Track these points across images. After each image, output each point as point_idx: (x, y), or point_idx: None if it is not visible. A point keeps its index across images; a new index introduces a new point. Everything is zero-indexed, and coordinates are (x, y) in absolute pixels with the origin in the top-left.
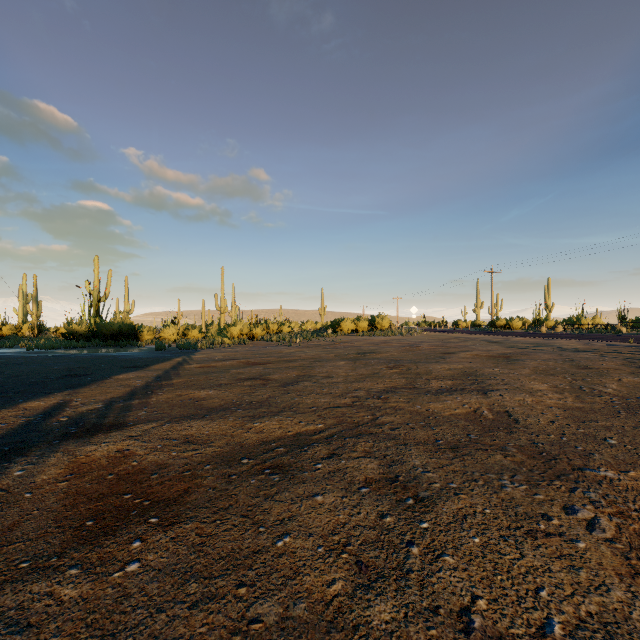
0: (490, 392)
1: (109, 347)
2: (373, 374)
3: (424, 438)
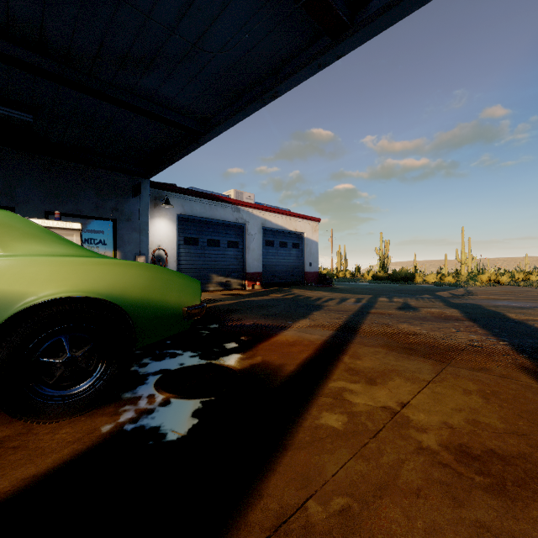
0: None
1: (401, 284)
2: None
3: None
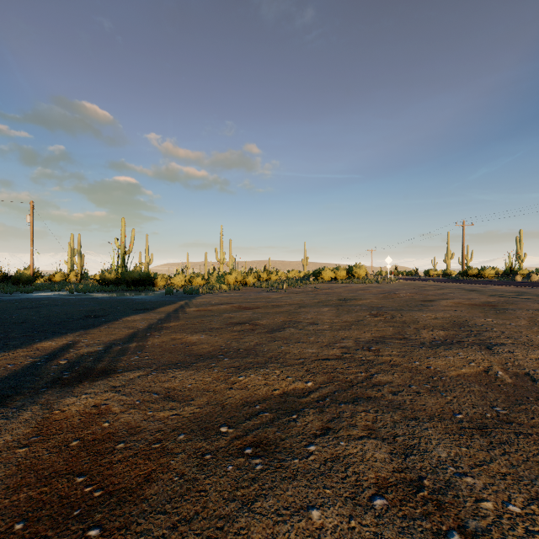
0: (495, 347)
1: (131, 291)
2: (357, 321)
3: (436, 409)
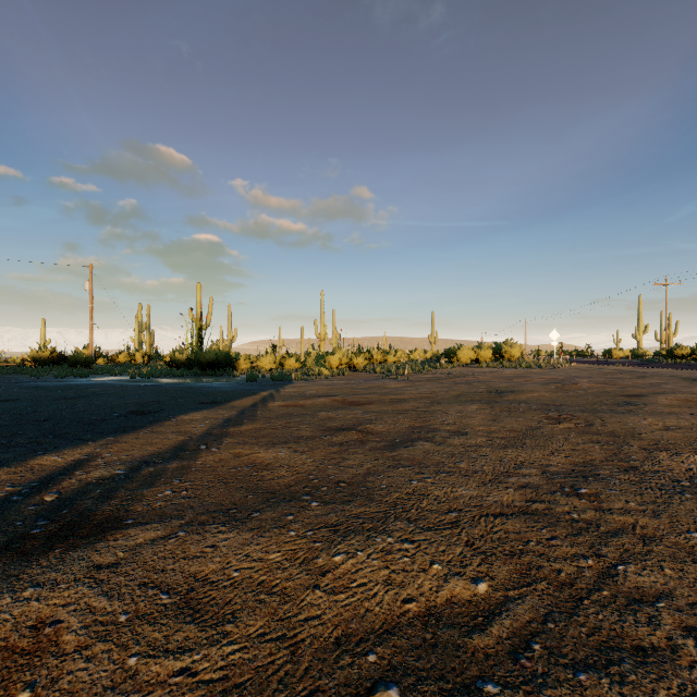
0: None
1: (206, 376)
2: (531, 430)
3: None
